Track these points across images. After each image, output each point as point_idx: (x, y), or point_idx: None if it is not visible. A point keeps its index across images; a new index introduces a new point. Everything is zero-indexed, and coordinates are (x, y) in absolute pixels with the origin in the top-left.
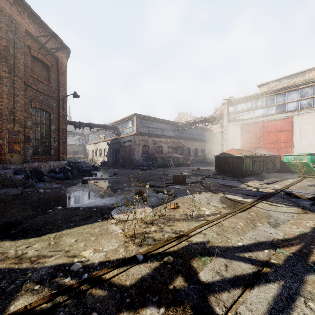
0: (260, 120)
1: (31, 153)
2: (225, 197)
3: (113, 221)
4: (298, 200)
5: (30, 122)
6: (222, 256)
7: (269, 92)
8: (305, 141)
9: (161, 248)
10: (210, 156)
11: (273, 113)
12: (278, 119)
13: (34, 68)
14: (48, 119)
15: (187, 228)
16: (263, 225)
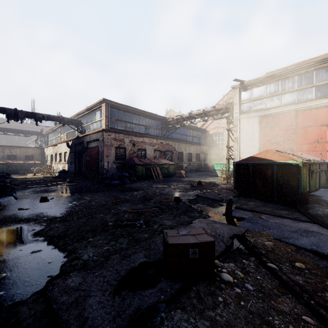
0: (290, 109)
1: None
2: None
3: None
4: None
5: None
6: None
7: (307, 66)
8: None
9: None
10: (206, 162)
11: (312, 99)
12: (321, 106)
13: None
14: None
15: None
16: None
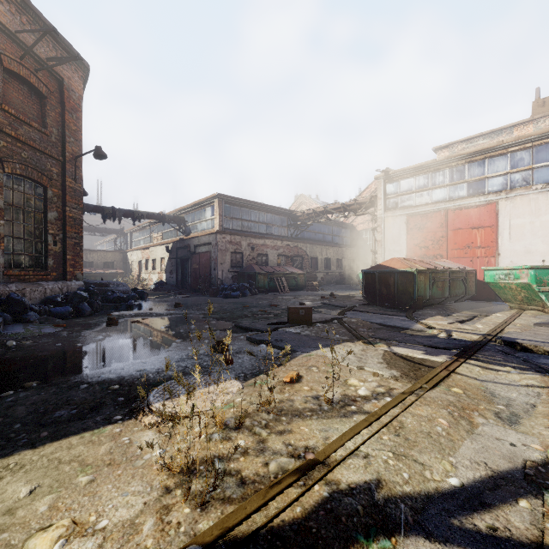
0: (440, 207)
1: (3, 265)
2: (392, 352)
3: (149, 421)
4: (530, 356)
5: (1, 203)
6: (421, 531)
7: (457, 158)
8: (519, 245)
9: (258, 513)
10: (352, 272)
11: (464, 196)
12: (472, 206)
13: (10, 95)
14: (43, 198)
15: (322, 439)
16: (488, 421)
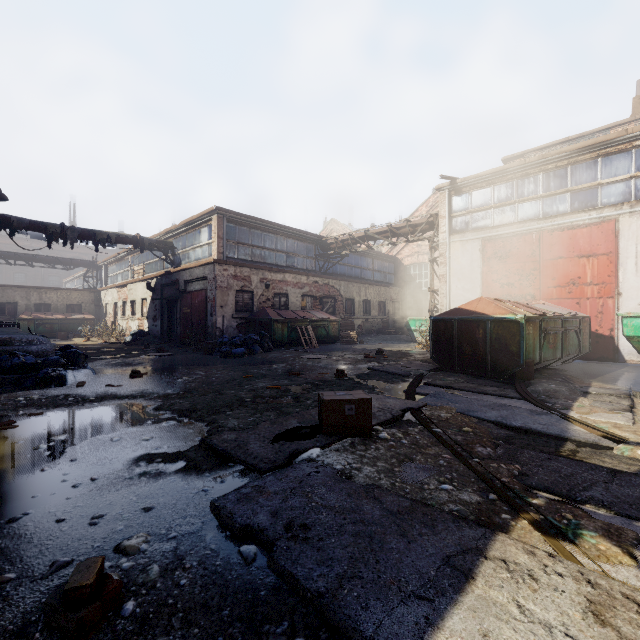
0: (531, 228)
1: None
2: None
3: None
4: None
5: None
6: None
7: (557, 157)
8: None
9: None
10: (397, 317)
11: (566, 212)
12: (579, 225)
13: None
14: None
15: None
16: None
